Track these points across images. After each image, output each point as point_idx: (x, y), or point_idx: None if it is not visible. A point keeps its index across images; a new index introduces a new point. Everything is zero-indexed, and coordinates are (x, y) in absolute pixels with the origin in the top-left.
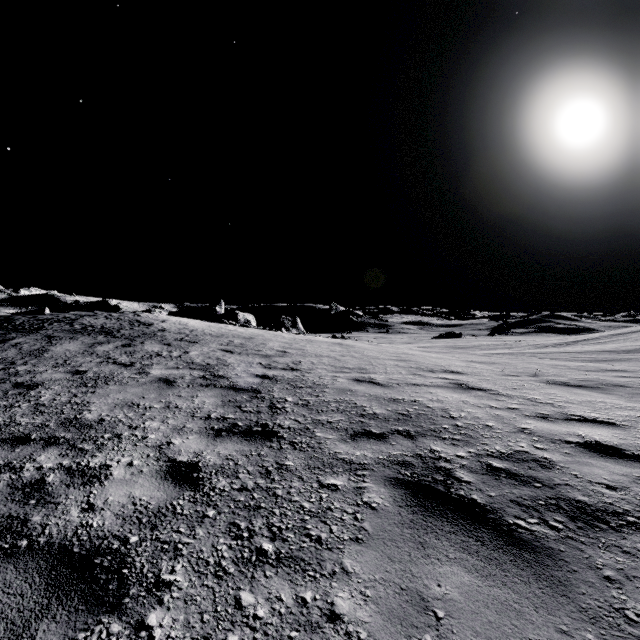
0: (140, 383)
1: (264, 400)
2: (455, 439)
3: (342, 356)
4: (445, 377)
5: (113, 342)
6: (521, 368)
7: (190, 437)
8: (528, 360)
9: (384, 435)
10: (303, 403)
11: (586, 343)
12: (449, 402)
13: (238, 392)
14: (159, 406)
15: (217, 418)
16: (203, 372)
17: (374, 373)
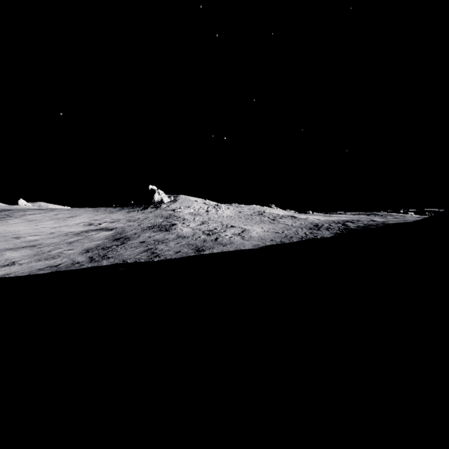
0: None
1: None
2: None
3: None
4: None
5: (398, 216)
6: None
7: None
8: None
9: None
10: None
11: None
12: None
13: None
14: None
15: None
16: None
17: None
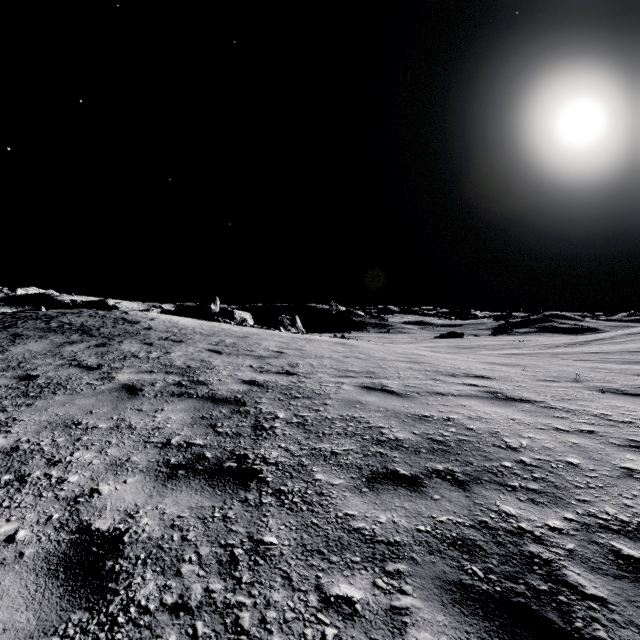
0: (96, 392)
1: (248, 416)
2: (532, 490)
3: (345, 357)
4: (471, 383)
5: (87, 341)
6: (554, 371)
7: (129, 480)
8: (555, 362)
9: (418, 480)
10: (298, 421)
11: (601, 343)
12: (495, 421)
13: (216, 404)
14: (106, 426)
15: (179, 445)
16: (180, 377)
17: (385, 378)
